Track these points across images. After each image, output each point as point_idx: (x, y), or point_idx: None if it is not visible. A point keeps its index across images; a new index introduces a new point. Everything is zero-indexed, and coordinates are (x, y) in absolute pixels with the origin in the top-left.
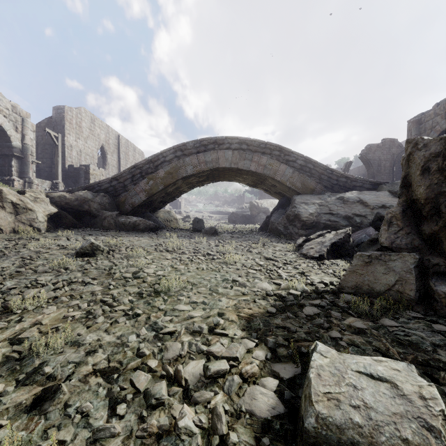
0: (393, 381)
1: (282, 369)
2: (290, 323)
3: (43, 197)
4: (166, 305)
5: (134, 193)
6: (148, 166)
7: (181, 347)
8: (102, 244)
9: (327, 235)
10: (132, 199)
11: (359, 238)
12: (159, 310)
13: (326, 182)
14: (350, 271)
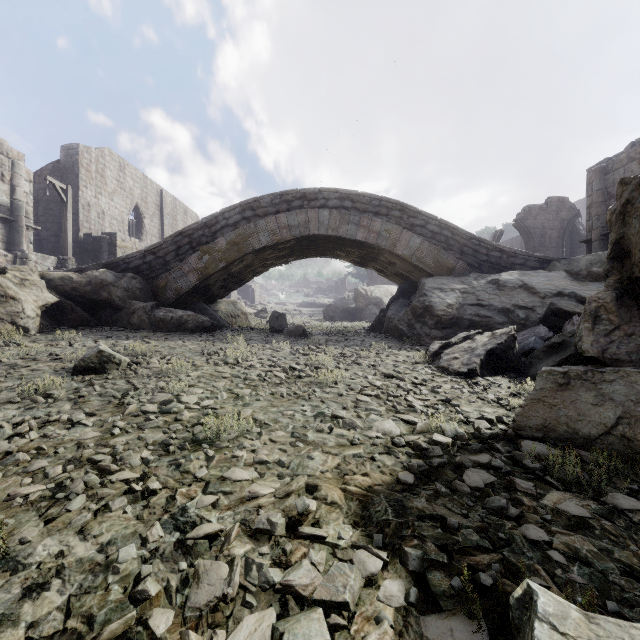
0: None
1: (447, 637)
2: (445, 507)
3: (35, 279)
4: (211, 469)
5: (179, 274)
6: (202, 232)
7: (227, 575)
8: (122, 353)
9: (478, 337)
10: (177, 283)
11: (525, 342)
12: (195, 480)
13: (471, 257)
14: (533, 399)
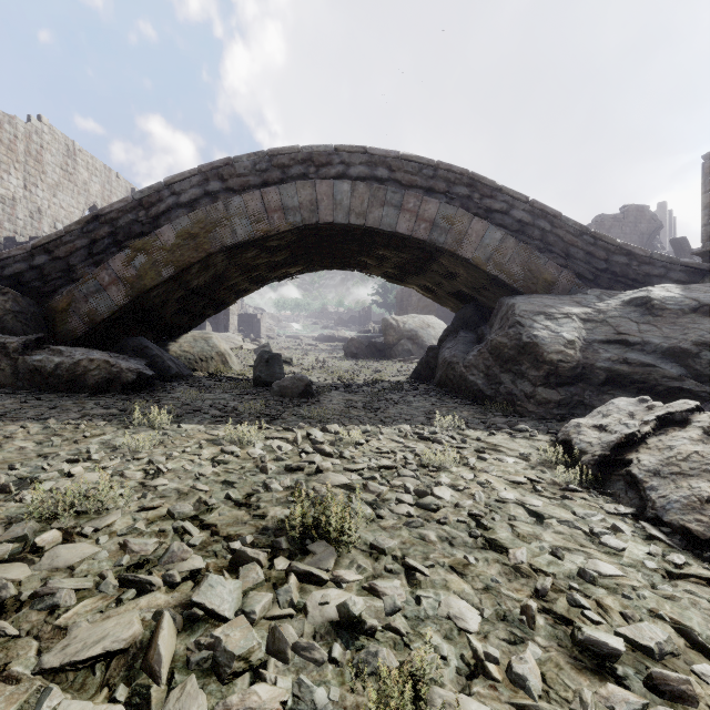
0: None
1: None
2: None
3: None
4: None
5: (93, 287)
6: (133, 216)
7: None
8: None
9: None
10: (89, 303)
11: None
12: None
13: (581, 264)
14: None
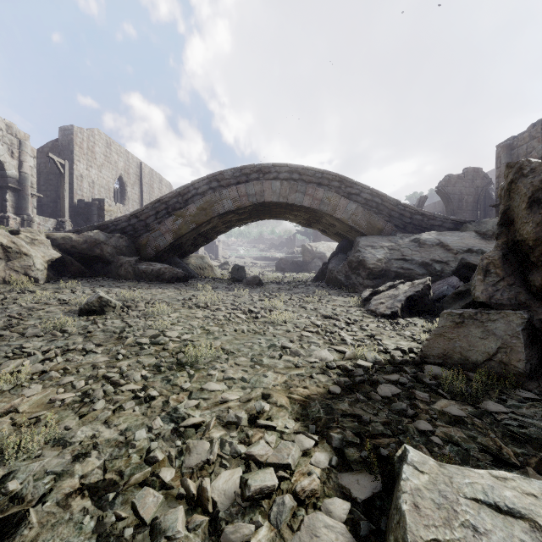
0: (532, 517)
1: (354, 484)
2: (361, 409)
3: (42, 239)
4: (192, 383)
5: (158, 234)
6: (176, 200)
7: (209, 448)
8: (115, 299)
9: (400, 286)
10: (156, 241)
11: (440, 290)
12: (181, 390)
13: (397, 220)
14: (436, 334)
